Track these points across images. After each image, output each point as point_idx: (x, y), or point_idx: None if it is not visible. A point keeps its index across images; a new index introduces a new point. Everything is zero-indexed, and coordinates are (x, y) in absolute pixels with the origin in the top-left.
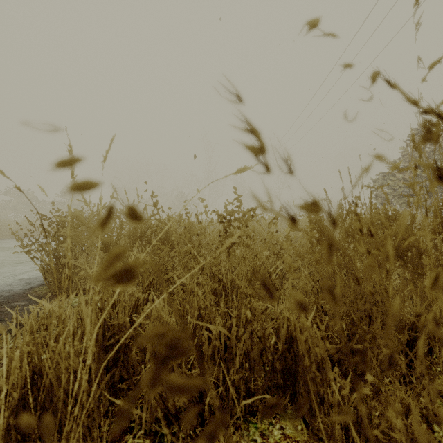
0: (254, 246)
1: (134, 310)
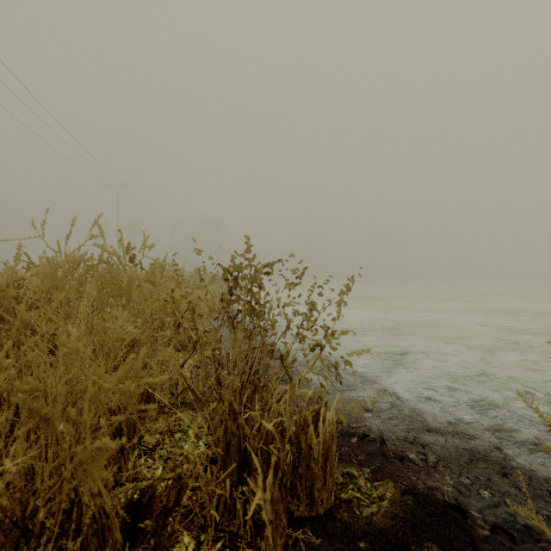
0: None
1: None
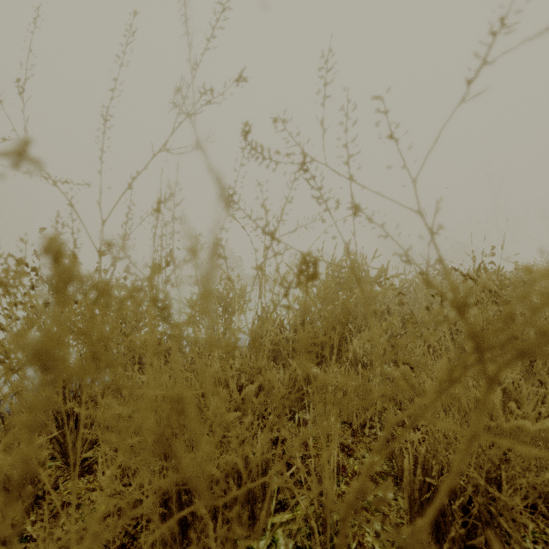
0: None
1: None
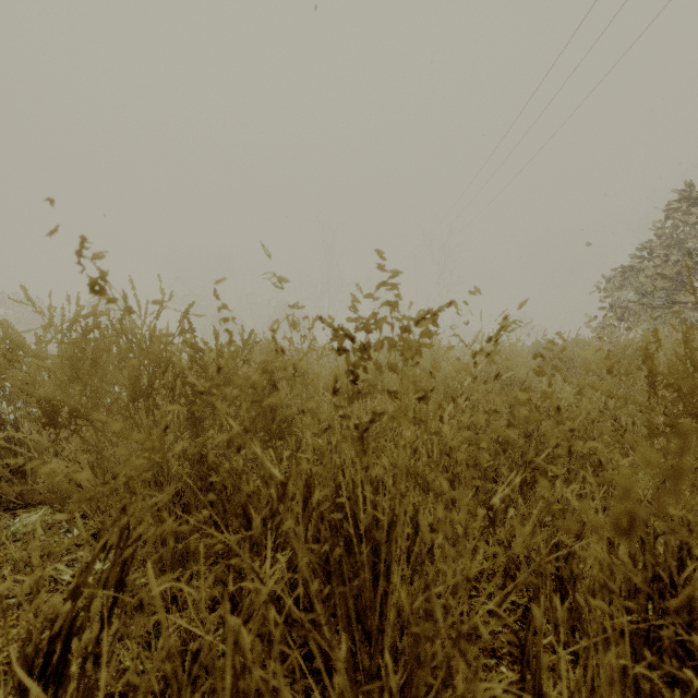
0: (481, 459)
1: (63, 630)
